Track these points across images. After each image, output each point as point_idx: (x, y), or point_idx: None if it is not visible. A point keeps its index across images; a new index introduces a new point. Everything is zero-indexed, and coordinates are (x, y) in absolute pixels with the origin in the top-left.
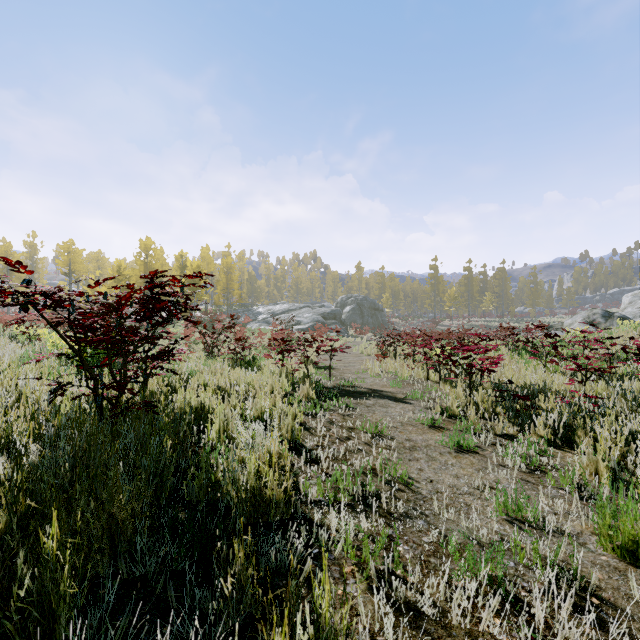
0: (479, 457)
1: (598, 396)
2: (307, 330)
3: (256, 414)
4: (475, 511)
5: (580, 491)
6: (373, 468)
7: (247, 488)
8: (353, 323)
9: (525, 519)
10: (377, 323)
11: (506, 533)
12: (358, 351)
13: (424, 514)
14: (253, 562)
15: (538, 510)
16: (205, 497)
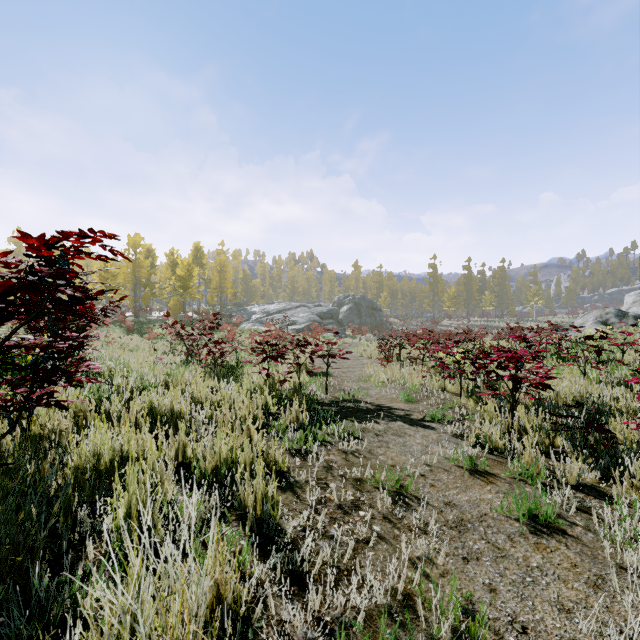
0: (575, 545)
1: None
2: (303, 330)
3: (212, 463)
4: None
5: None
6: (407, 592)
7: None
8: (350, 323)
9: None
10: (375, 323)
11: None
12: (357, 353)
13: None
14: None
15: None
16: None
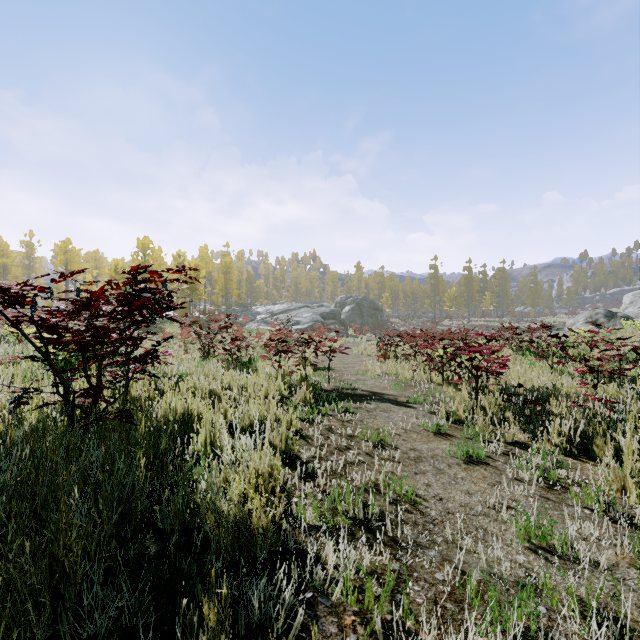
0: (491, 469)
1: (612, 400)
2: (306, 330)
3: (248, 421)
4: (493, 537)
5: (607, 511)
6: (375, 484)
7: (229, 516)
8: (352, 323)
9: (550, 547)
10: (377, 323)
11: (534, 570)
12: (358, 351)
13: (435, 542)
14: (230, 620)
15: (564, 535)
16: (182, 524)
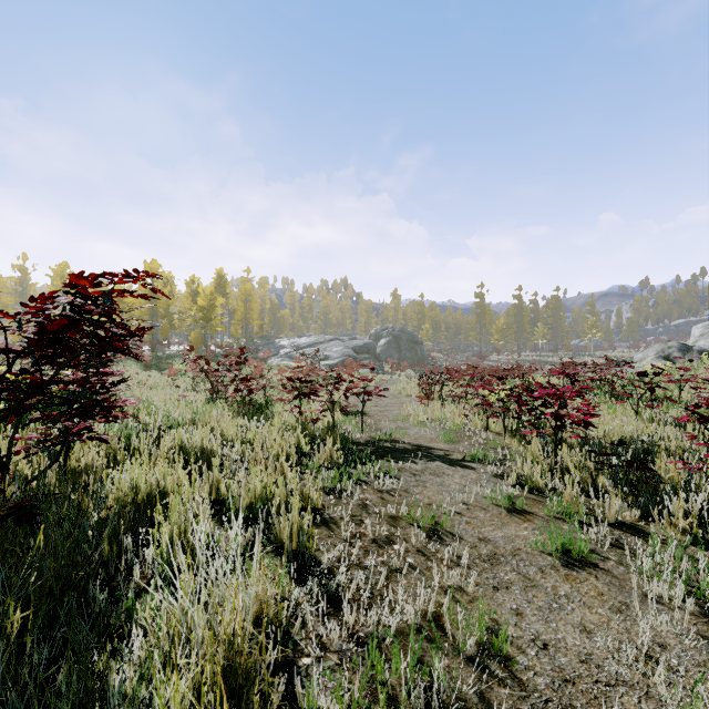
0: (604, 577)
1: None
2: (336, 366)
3: (247, 499)
4: None
5: None
6: (437, 614)
7: None
8: (389, 358)
9: None
10: (416, 358)
11: None
12: (396, 391)
13: None
14: None
15: None
16: None
